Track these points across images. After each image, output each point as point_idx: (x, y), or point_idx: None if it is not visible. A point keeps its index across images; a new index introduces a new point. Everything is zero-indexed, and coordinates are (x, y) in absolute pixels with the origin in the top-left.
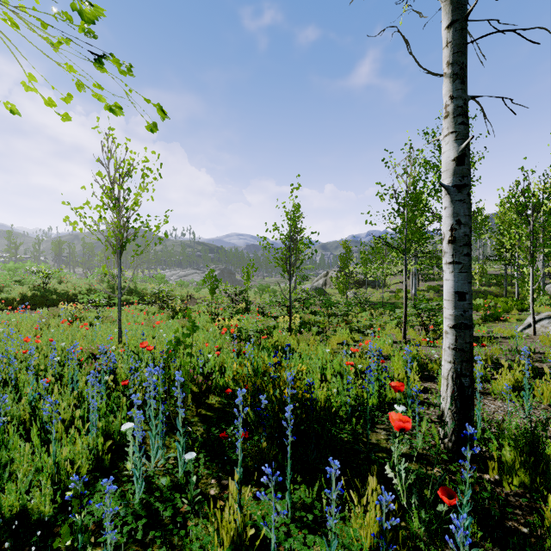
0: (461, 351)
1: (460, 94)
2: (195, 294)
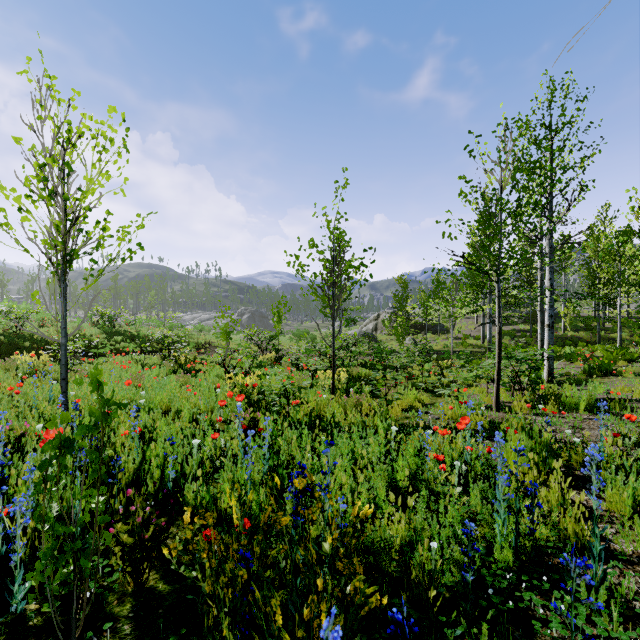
0: None
1: None
2: (215, 341)
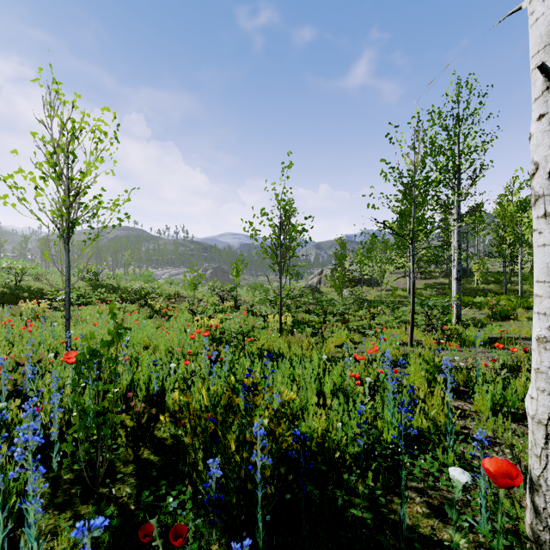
0: None
1: None
2: (183, 293)
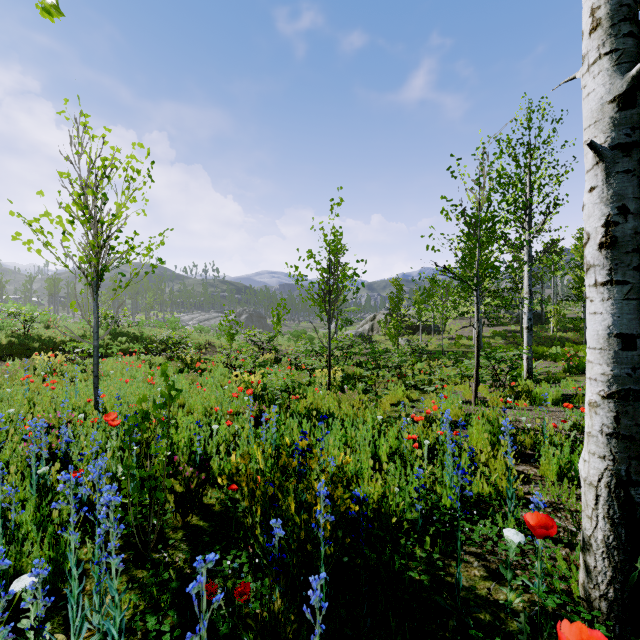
0: (626, 439)
1: None
2: (215, 342)
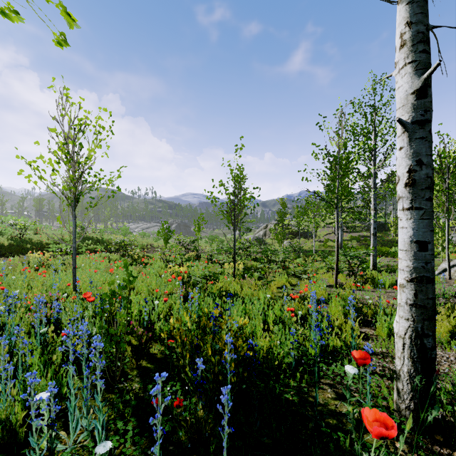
0: (421, 308)
1: (420, 19)
2: (154, 244)
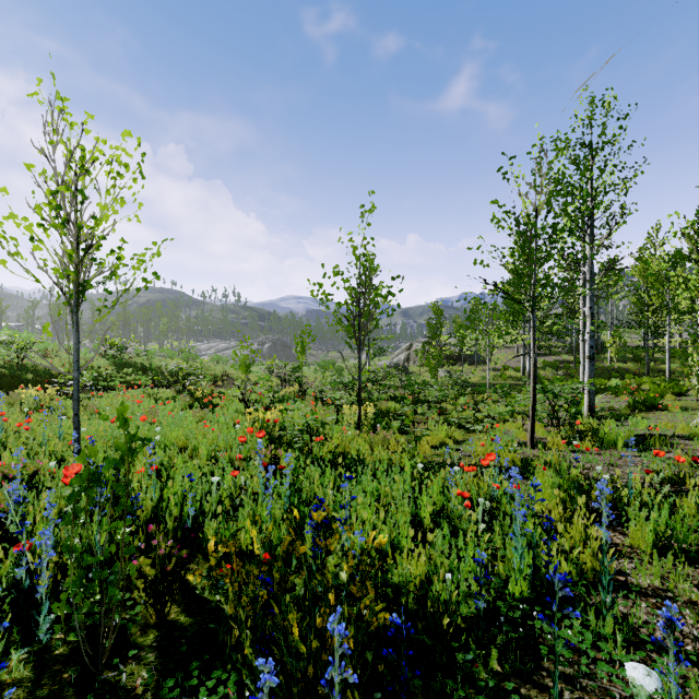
0: None
1: None
2: (233, 373)
